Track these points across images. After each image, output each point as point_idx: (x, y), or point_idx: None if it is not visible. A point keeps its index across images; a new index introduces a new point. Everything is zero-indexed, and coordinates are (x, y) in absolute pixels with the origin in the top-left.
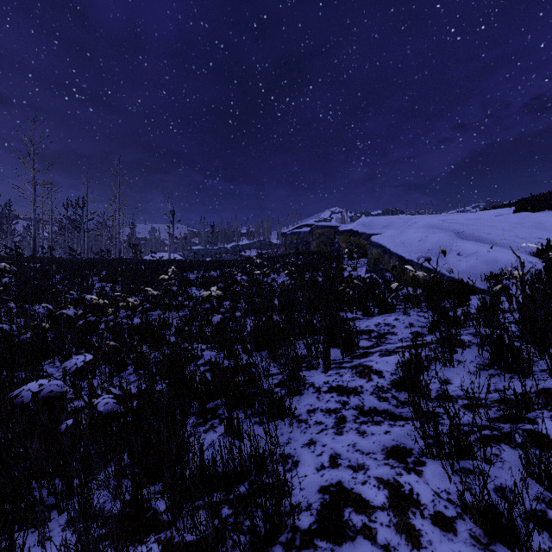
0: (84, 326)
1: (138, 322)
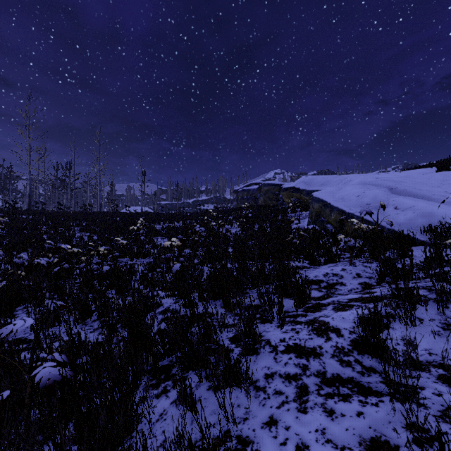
0: (59, 272)
1: (107, 269)
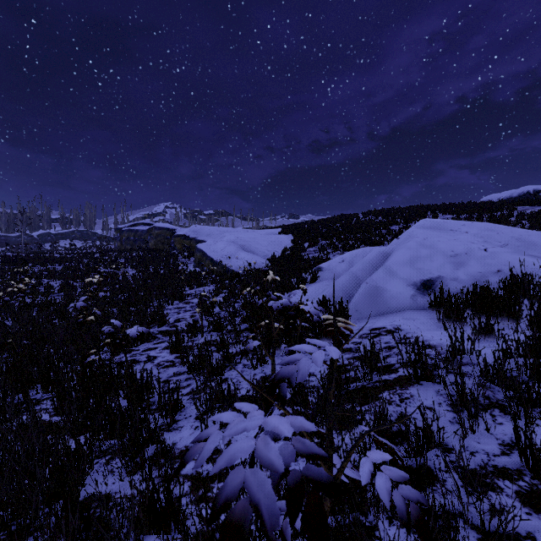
0: None
1: (30, 301)
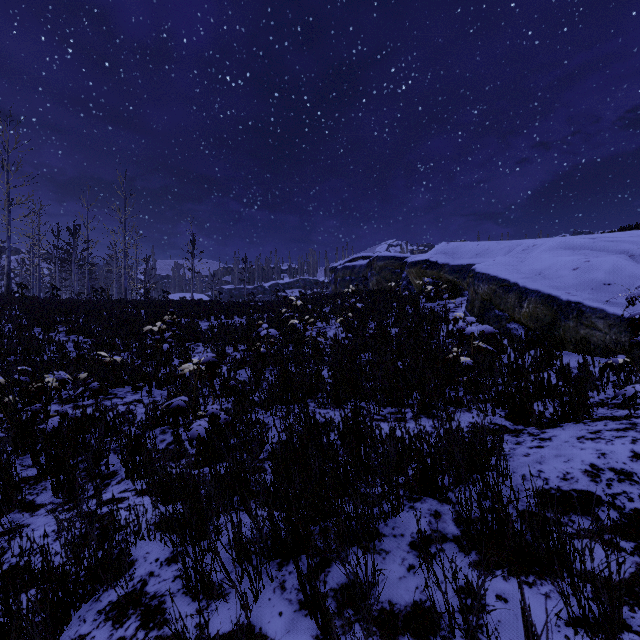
0: None
1: (56, 424)
